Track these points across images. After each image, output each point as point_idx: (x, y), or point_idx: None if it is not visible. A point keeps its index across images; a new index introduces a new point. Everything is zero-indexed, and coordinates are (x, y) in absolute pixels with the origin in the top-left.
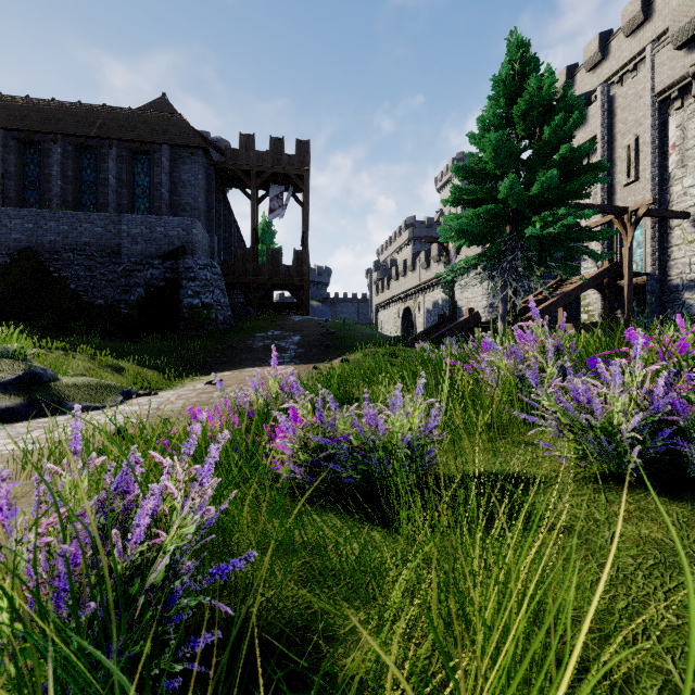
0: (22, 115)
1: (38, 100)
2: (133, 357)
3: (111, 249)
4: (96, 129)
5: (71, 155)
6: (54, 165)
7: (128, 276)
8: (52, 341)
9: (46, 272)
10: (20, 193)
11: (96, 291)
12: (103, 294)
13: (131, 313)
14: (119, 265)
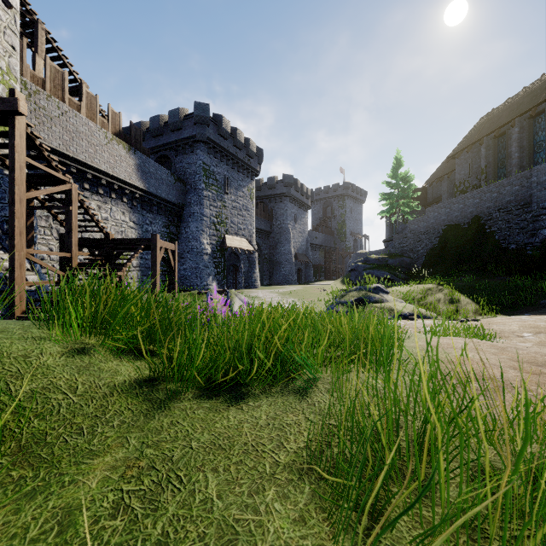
0: (497, 119)
1: (511, 98)
2: (477, 294)
3: (524, 201)
4: (544, 94)
5: (525, 129)
6: (513, 143)
7: (535, 221)
8: (460, 279)
9: (482, 230)
10: (494, 174)
11: (510, 238)
12: (515, 240)
13: (534, 254)
14: (529, 213)
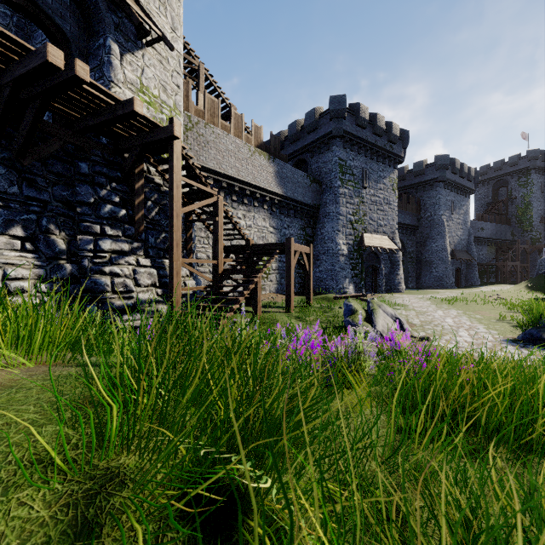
0: None
1: None
2: None
3: None
4: None
5: None
6: None
7: None
8: None
9: None
10: None
11: None
12: None
13: None
14: None
